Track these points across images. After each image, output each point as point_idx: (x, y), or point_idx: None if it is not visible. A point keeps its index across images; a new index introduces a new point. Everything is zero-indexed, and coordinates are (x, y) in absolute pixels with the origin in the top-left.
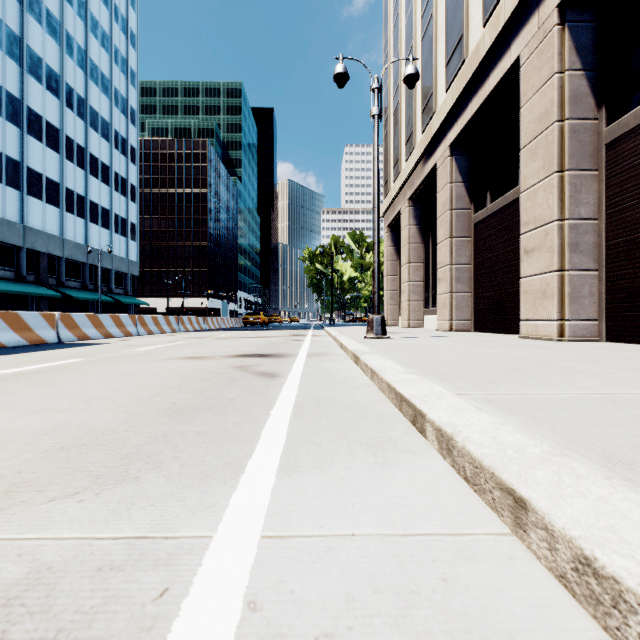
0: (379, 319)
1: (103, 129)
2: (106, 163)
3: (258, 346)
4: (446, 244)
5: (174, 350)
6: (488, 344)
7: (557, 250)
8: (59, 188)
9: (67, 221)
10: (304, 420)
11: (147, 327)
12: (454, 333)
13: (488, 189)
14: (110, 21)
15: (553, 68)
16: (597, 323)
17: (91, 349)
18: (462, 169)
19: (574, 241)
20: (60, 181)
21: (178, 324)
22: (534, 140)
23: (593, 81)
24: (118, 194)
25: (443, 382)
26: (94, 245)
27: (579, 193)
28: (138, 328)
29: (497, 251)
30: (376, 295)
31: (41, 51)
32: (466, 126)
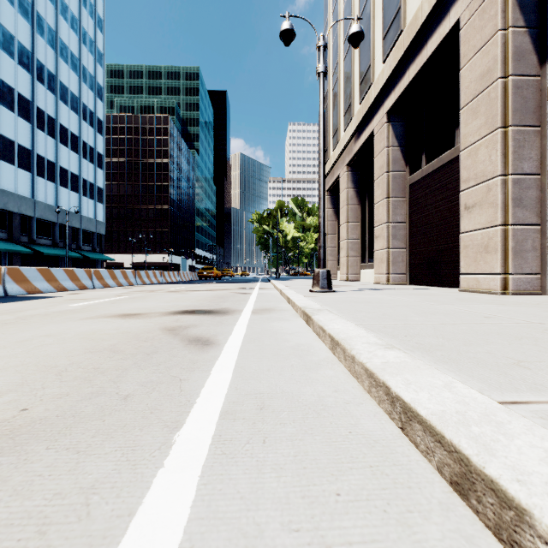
0: (325, 273)
1: (72, 103)
2: (75, 133)
3: (204, 300)
4: (383, 204)
5: (114, 305)
6: (438, 298)
7: (501, 205)
8: (30, 154)
9: (38, 184)
10: (231, 470)
11: (103, 280)
12: (392, 286)
13: (423, 152)
14: (79, 6)
15: (496, 25)
16: (540, 277)
17: (26, 304)
18: (398, 134)
19: (517, 196)
20: (31, 148)
21: (135, 278)
22: (475, 98)
23: (536, 38)
24: (86, 161)
25: (449, 366)
26: (64, 206)
27: (522, 148)
28: (94, 281)
29: (432, 209)
30: (322, 249)
31: (13, 29)
32: (403, 93)
